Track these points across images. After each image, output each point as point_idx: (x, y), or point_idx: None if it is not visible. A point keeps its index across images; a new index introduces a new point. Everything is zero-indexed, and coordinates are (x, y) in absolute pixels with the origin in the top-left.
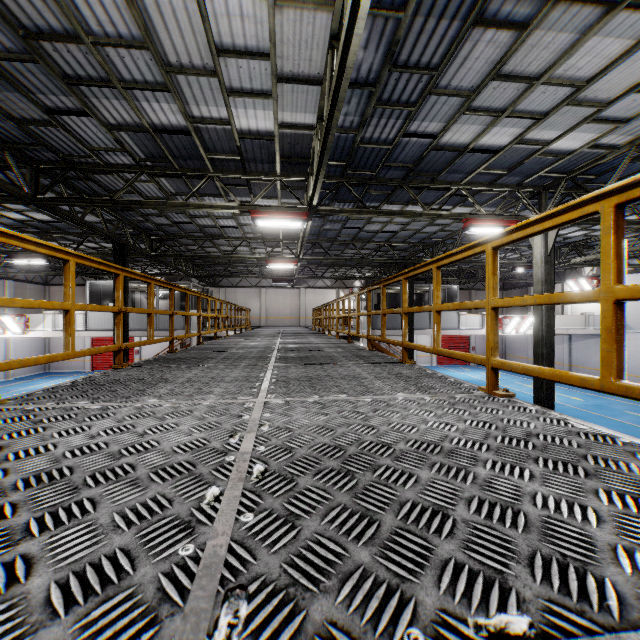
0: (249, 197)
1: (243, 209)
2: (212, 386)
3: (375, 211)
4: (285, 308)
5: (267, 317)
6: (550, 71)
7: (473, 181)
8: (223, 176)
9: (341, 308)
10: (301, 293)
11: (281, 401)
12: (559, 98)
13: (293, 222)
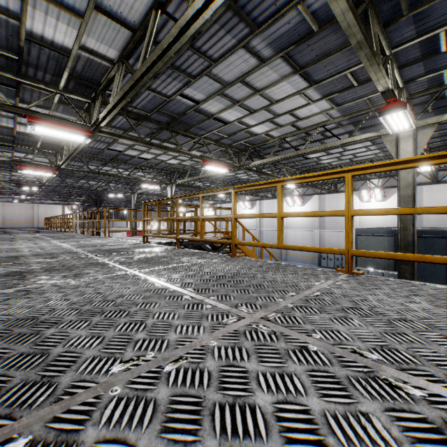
0: (11, 171)
1: (12, 182)
2: (25, 234)
3: (72, 186)
4: (21, 216)
5: (5, 221)
6: (110, 171)
7: (110, 180)
8: (1, 168)
9: (66, 216)
10: (35, 206)
11: (41, 234)
12: (118, 173)
13: (36, 189)
